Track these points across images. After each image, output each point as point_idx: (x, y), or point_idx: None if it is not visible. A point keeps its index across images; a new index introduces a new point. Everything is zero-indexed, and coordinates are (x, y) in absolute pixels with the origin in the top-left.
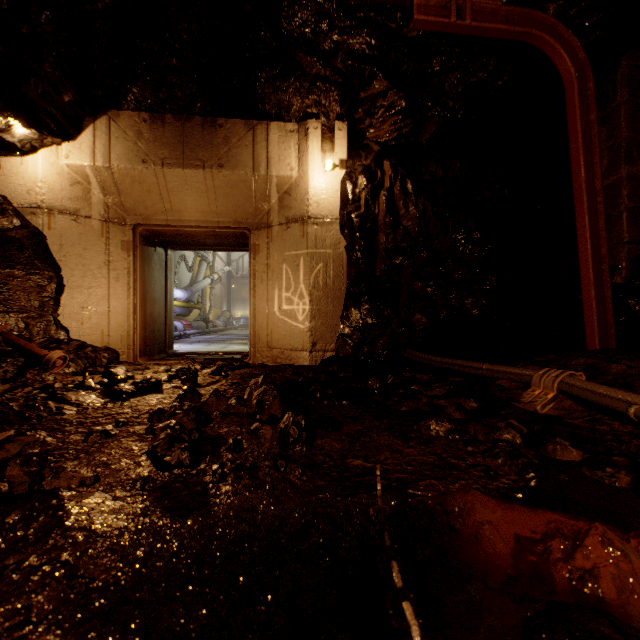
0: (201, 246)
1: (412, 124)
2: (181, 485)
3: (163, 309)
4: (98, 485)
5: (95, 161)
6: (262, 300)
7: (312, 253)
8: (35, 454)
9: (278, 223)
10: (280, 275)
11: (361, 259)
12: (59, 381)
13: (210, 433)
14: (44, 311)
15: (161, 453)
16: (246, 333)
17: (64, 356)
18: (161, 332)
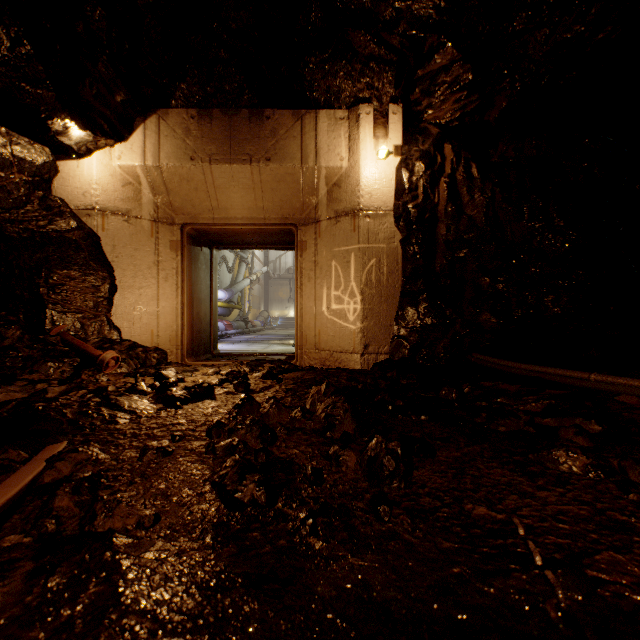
0: (245, 245)
1: (479, 100)
2: (259, 535)
3: (208, 309)
4: (158, 528)
5: (145, 161)
6: (309, 299)
7: (364, 248)
8: (86, 479)
9: (326, 217)
10: (329, 272)
11: (419, 253)
12: (112, 382)
13: (278, 455)
14: (98, 311)
15: (231, 487)
16: (284, 333)
17: (117, 356)
18: (207, 332)
